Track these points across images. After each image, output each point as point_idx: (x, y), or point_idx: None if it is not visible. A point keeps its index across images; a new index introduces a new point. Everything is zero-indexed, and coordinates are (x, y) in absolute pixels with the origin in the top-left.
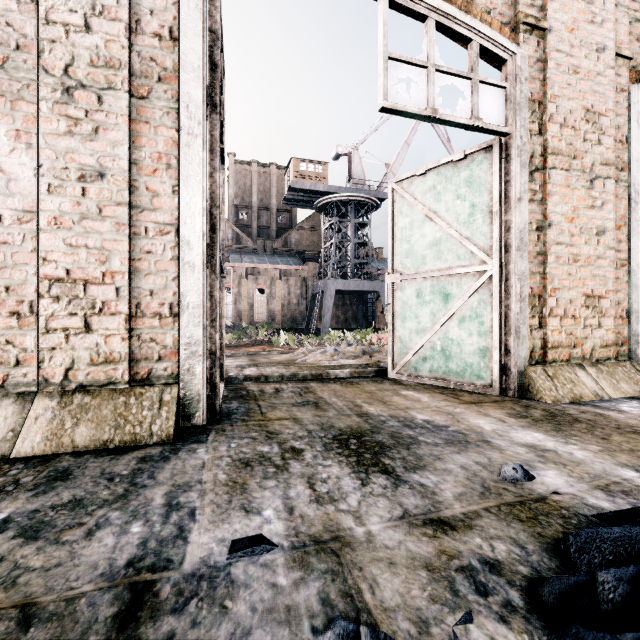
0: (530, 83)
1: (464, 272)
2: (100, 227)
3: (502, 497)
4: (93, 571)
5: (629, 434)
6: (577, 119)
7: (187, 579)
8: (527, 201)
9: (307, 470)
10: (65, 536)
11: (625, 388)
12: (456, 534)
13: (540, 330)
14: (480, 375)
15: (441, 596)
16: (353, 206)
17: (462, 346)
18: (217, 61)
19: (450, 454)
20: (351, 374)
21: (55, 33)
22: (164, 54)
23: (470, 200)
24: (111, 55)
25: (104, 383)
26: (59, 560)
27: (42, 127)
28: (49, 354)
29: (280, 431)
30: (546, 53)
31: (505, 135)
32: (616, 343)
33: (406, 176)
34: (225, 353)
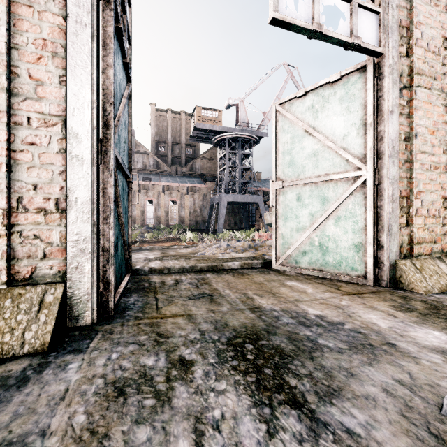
0: (399, 11)
1: (340, 178)
2: None
3: None
4: None
5: None
6: (437, 45)
7: None
8: (397, 114)
9: (195, 402)
10: None
11: None
12: None
13: (407, 228)
14: (354, 267)
15: None
16: (240, 142)
17: (338, 242)
18: None
19: (362, 367)
20: (241, 265)
21: None
22: None
23: (345, 115)
24: None
25: None
26: None
27: None
28: None
29: (171, 333)
30: None
31: (378, 55)
32: None
33: (288, 98)
34: (145, 247)
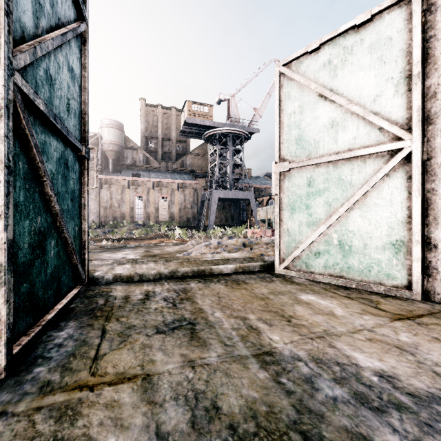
0: None
1: (370, 153)
2: None
3: None
4: None
5: None
6: None
7: None
8: None
9: None
10: None
11: None
12: None
13: None
14: (392, 274)
15: None
16: (231, 137)
17: (366, 239)
18: None
19: None
20: (236, 269)
21: None
22: None
23: (377, 68)
24: None
25: None
26: None
27: None
28: None
29: None
30: None
31: None
32: None
33: (296, 55)
34: (130, 245)
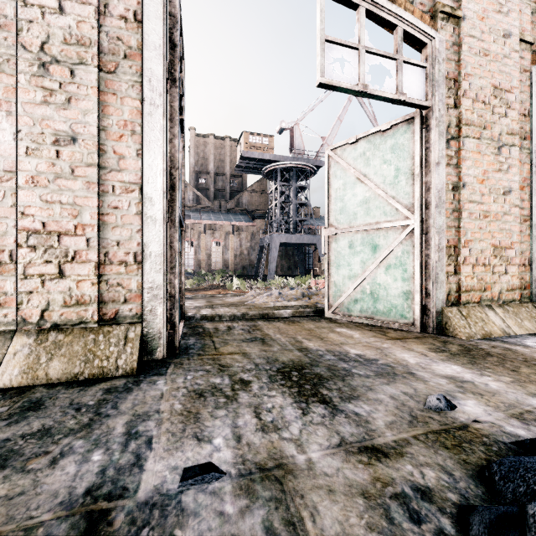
0: (447, 64)
1: (390, 226)
2: (72, 185)
3: (428, 425)
4: (53, 500)
5: (535, 366)
6: (487, 95)
7: (140, 507)
8: (444, 165)
9: (254, 400)
10: (31, 464)
11: (528, 326)
12: (389, 461)
13: (455, 276)
14: (404, 315)
15: (377, 524)
16: (294, 172)
17: (388, 290)
18: (176, 41)
19: (380, 385)
20: (293, 314)
21: (32, 14)
22: (129, 34)
23: (395, 164)
24: (82, 34)
25: (76, 322)
26: (22, 488)
27: (21, 97)
28: (27, 297)
29: (231, 364)
30: (460, 38)
31: (425, 108)
32: (520, 287)
33: (340, 144)
34: (186, 296)
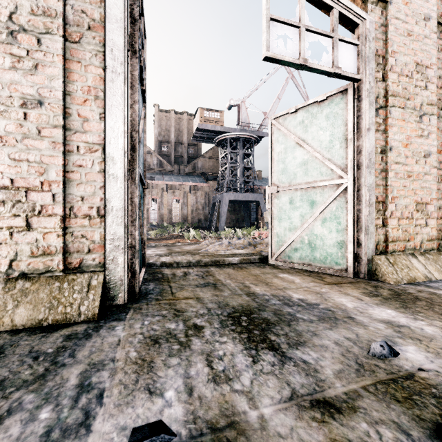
0: (376, 42)
1: (326, 184)
2: (39, 145)
3: (376, 374)
4: None
5: None
6: (410, 70)
7: None
8: (374, 131)
9: (206, 347)
10: None
11: None
12: (343, 418)
13: (383, 228)
14: (338, 262)
15: None
16: (241, 141)
17: (324, 240)
18: (136, 16)
19: (324, 330)
20: (241, 261)
21: None
22: (93, 8)
23: (330, 130)
24: (48, 6)
25: (42, 271)
26: None
27: None
28: None
29: (185, 309)
30: (388, 20)
31: (357, 81)
32: (438, 238)
33: (282, 114)
34: (150, 244)
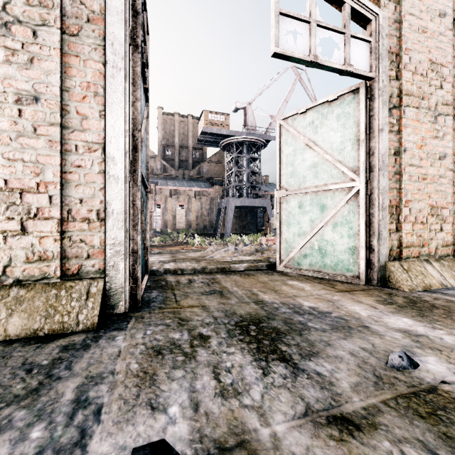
0: (389, 39)
1: (337, 188)
2: (35, 144)
3: (395, 387)
4: None
5: None
6: (425, 68)
7: None
8: (387, 131)
9: (213, 358)
10: None
11: None
12: (363, 436)
13: (397, 233)
14: (349, 268)
15: None
16: (247, 145)
17: (335, 246)
18: (138, 9)
19: (338, 340)
20: (248, 267)
21: None
22: None
23: (341, 131)
24: None
25: (38, 278)
26: None
27: None
28: None
29: (190, 318)
30: (401, 15)
31: (370, 79)
32: (453, 243)
33: (290, 114)
34: (154, 251)
